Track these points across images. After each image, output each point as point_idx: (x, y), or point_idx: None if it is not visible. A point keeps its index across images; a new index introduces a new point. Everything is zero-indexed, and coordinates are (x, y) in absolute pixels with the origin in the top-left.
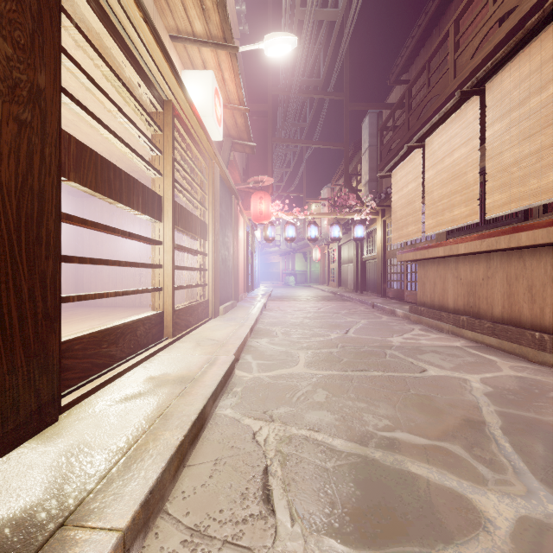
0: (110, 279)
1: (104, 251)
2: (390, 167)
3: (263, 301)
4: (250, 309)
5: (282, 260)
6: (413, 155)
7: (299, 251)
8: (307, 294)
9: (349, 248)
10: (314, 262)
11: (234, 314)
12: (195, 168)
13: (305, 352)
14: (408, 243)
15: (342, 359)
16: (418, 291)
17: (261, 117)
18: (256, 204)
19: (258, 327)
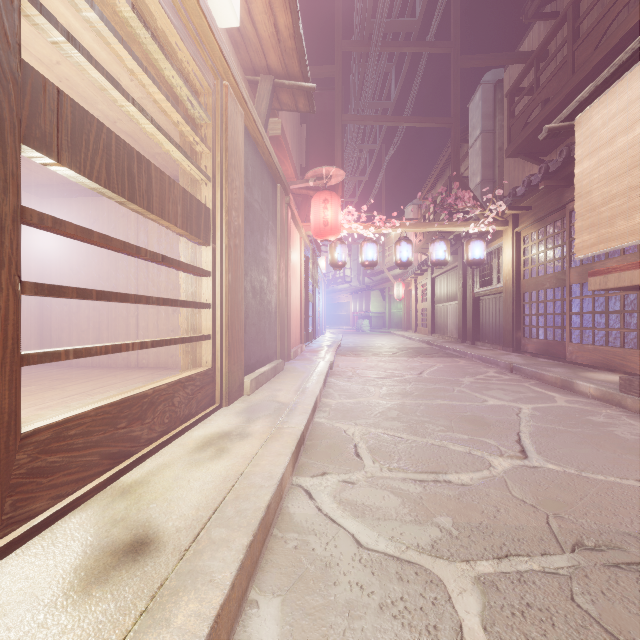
0: (89, 324)
1: (81, 279)
2: (579, 103)
3: (328, 359)
4: (304, 378)
5: (353, 299)
6: None
7: (375, 288)
8: (390, 344)
9: (449, 280)
10: (395, 301)
11: (272, 393)
12: (164, 58)
13: (472, 588)
14: (573, 263)
15: None
16: None
17: (326, 89)
18: (318, 210)
19: (317, 425)
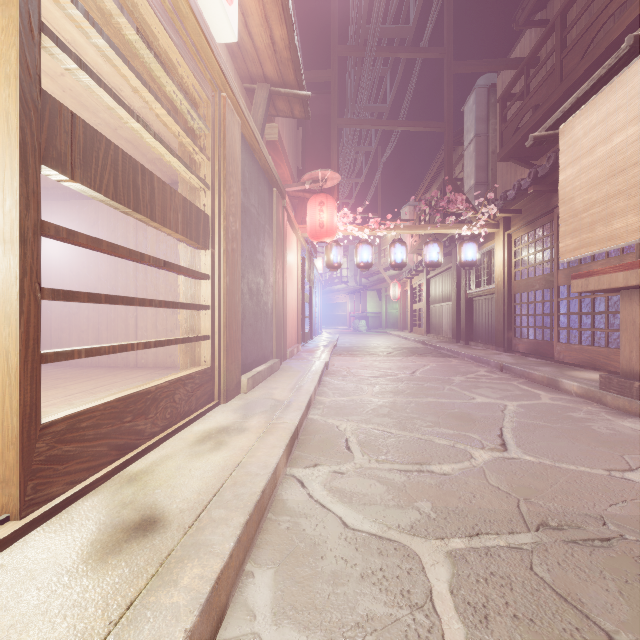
0: (89, 324)
1: (81, 281)
2: (562, 114)
3: (323, 359)
4: (300, 377)
5: (349, 300)
6: (631, 70)
7: (372, 288)
8: (385, 344)
9: (444, 281)
10: (392, 301)
11: (268, 391)
12: (165, 75)
13: (443, 560)
14: (561, 265)
15: (603, 628)
16: (624, 349)
17: (322, 93)
18: (314, 212)
19: (311, 422)
